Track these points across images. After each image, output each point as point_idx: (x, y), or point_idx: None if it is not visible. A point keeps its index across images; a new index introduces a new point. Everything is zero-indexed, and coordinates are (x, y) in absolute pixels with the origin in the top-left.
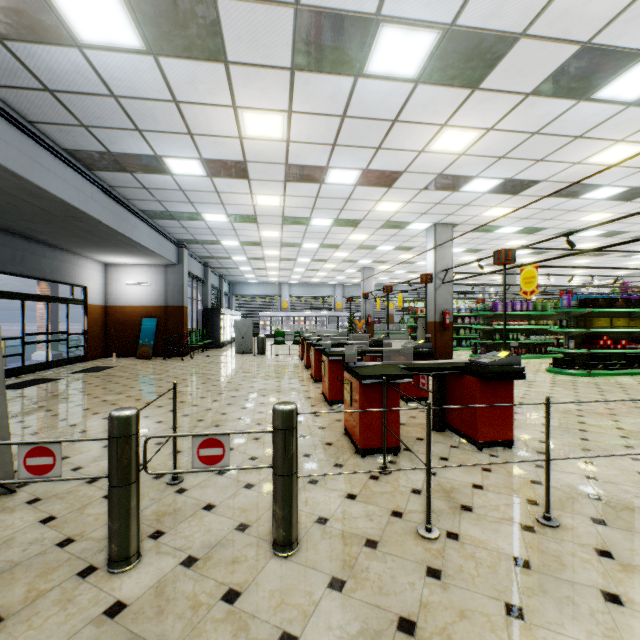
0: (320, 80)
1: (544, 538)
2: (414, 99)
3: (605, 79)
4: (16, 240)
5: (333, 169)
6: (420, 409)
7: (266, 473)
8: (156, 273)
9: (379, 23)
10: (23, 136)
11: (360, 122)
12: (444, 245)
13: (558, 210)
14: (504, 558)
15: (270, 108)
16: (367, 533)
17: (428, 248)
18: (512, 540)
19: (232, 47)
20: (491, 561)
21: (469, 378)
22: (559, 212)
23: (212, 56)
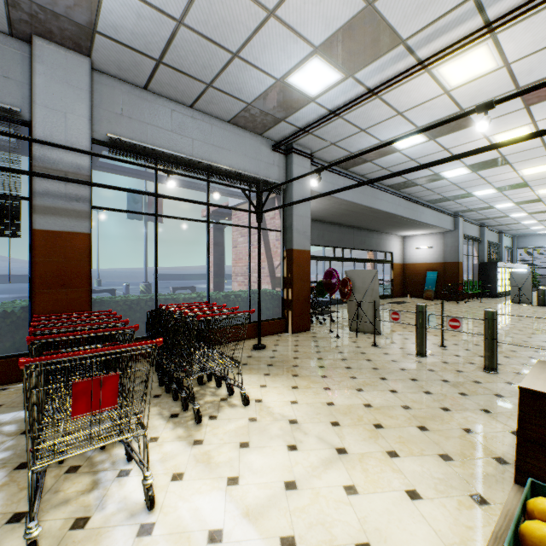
0: None
1: None
2: None
3: None
4: (362, 232)
5: None
6: None
7: None
8: (436, 239)
9: None
10: (372, 189)
11: None
12: None
13: None
14: None
15: (514, 127)
16: None
17: None
18: None
19: (477, 119)
20: None
21: None
22: None
23: (465, 127)
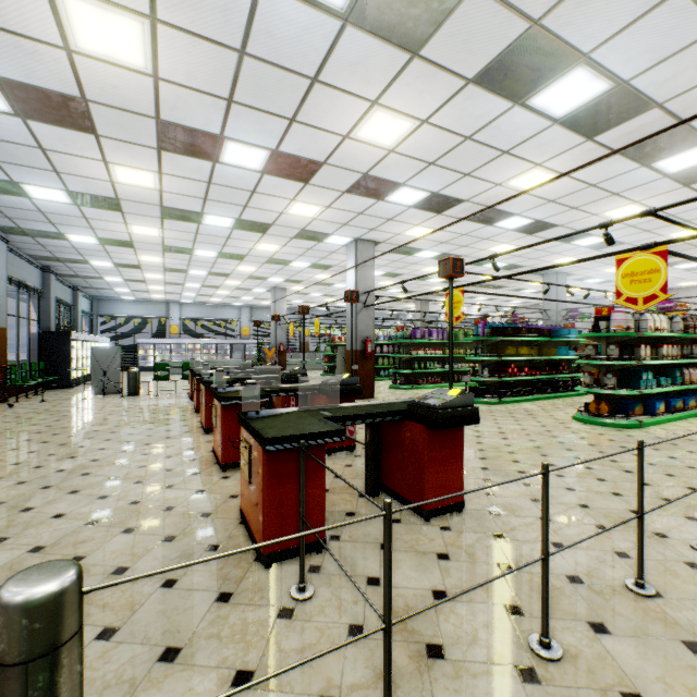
0: None
1: (555, 692)
2: (341, 49)
3: (543, 81)
4: None
5: (231, 141)
6: (346, 463)
7: None
8: None
9: None
10: None
11: (267, 69)
12: (366, 264)
13: (474, 237)
14: None
15: (116, 1)
16: None
17: (349, 266)
18: None
19: None
20: None
21: (413, 425)
22: (474, 239)
23: None
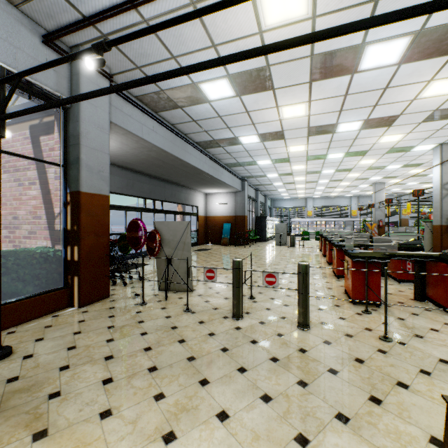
0: (328, 82)
1: None
2: (399, 73)
3: None
4: (172, 186)
5: (341, 124)
6: (409, 287)
7: (295, 302)
8: (230, 197)
9: (364, 46)
10: (183, 141)
11: (358, 95)
12: None
13: None
14: (432, 357)
15: (297, 102)
16: (347, 332)
17: (434, 164)
18: (444, 353)
19: (276, 82)
20: (422, 356)
21: (441, 264)
22: None
23: (266, 89)
